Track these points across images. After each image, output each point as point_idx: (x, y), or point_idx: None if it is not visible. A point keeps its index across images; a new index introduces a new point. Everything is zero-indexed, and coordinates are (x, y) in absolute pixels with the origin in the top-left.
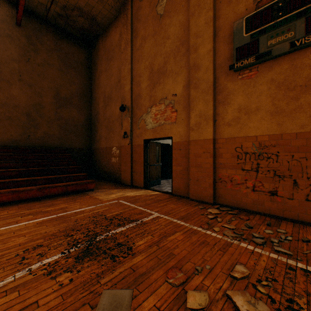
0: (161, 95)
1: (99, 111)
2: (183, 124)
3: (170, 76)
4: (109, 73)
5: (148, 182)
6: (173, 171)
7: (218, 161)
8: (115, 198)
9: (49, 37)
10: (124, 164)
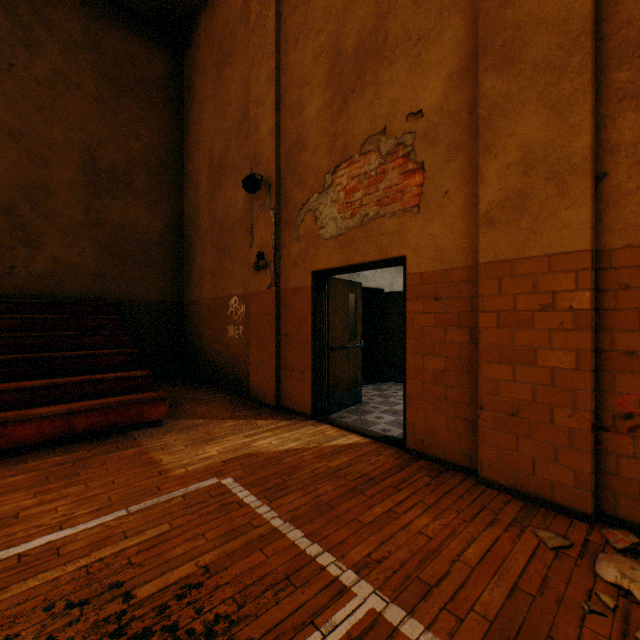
0: (366, 126)
1: (199, 204)
2: (451, 209)
3: (400, 53)
4: (222, 99)
5: (327, 399)
6: (409, 372)
7: (618, 343)
8: (214, 461)
9: (68, 12)
10: (257, 346)
